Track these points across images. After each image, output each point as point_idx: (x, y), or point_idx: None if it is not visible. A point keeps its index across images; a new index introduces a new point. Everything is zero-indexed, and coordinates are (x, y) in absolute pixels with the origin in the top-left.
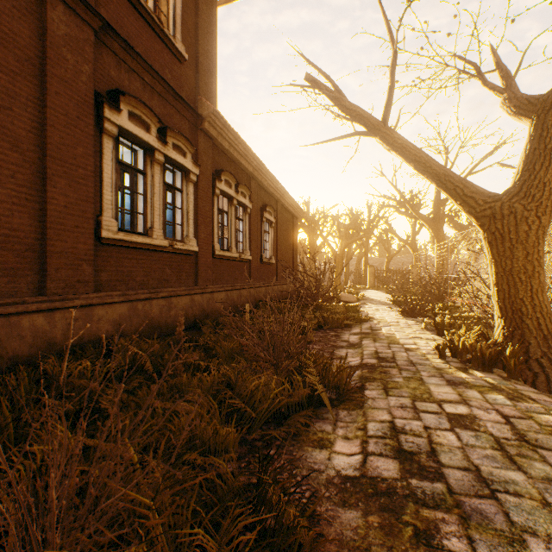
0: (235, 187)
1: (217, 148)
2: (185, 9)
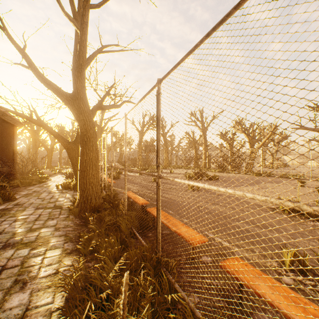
0: None
1: None
2: None
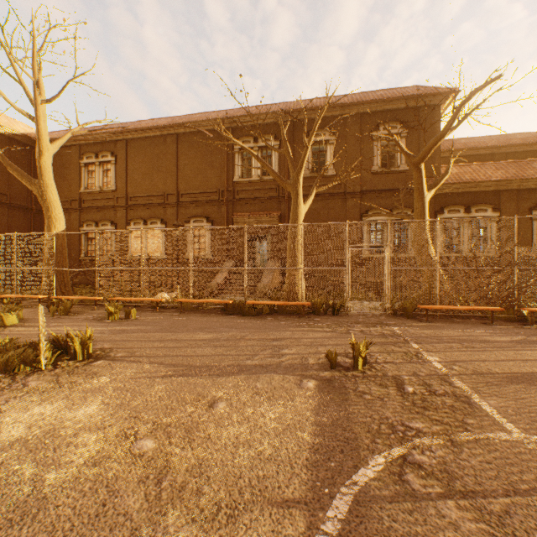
0: (468, 209)
1: (443, 194)
2: (409, 144)
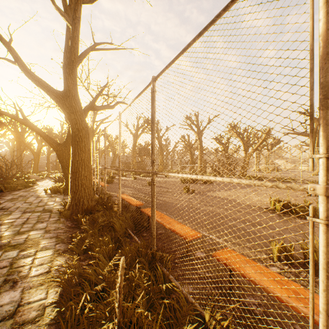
0: None
1: None
2: None
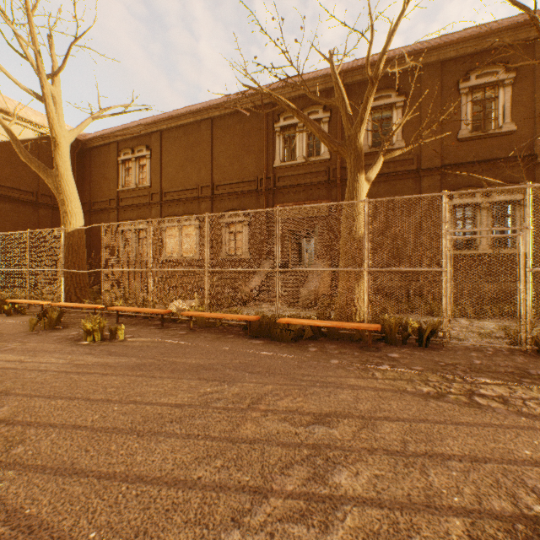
0: None
1: None
2: (517, 94)
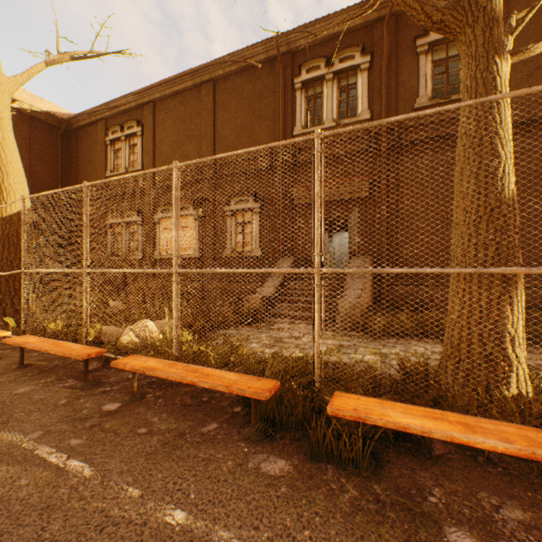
0: None
1: None
2: None
